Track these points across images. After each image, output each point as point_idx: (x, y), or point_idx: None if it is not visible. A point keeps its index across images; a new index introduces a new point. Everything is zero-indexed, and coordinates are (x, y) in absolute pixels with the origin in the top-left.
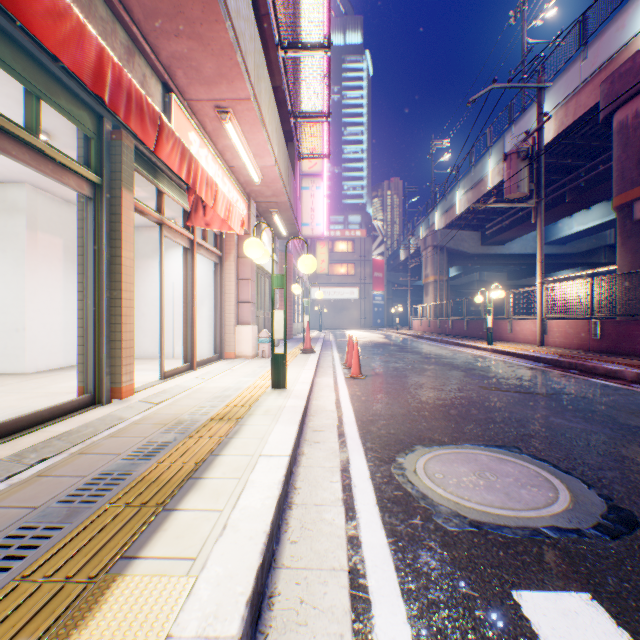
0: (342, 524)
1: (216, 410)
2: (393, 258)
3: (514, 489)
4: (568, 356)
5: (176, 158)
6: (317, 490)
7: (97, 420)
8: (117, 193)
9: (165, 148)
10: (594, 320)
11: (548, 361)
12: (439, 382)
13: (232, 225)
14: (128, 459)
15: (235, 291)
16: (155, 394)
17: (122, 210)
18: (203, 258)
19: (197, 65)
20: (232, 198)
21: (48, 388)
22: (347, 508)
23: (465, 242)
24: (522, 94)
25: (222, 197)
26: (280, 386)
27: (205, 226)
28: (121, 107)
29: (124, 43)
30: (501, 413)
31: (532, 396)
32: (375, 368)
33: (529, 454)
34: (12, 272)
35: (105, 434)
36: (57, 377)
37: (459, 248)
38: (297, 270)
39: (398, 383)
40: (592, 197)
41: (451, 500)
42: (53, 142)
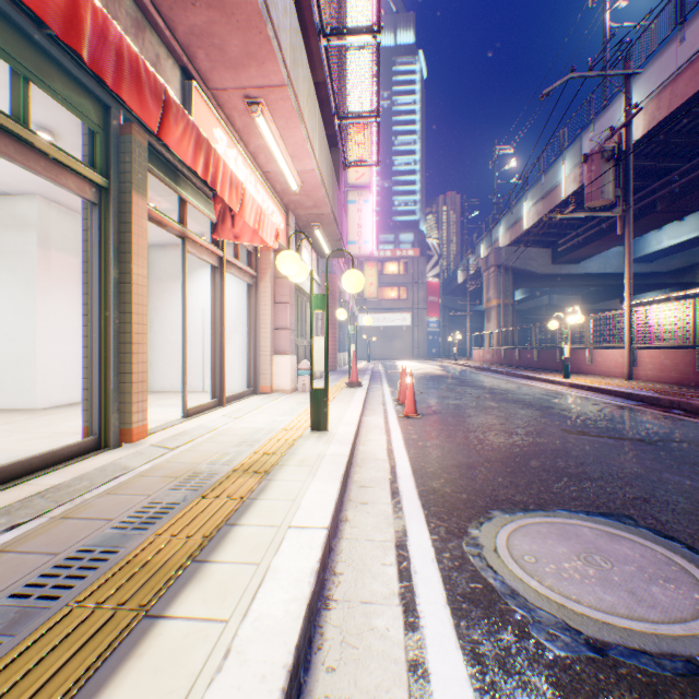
0: (400, 638)
1: (241, 458)
2: (450, 280)
3: (641, 585)
4: (667, 392)
5: (189, 147)
6: (364, 578)
7: (96, 470)
8: (127, 198)
9: (173, 132)
10: (698, 349)
11: (642, 398)
12: (511, 423)
13: (264, 236)
14: (119, 528)
15: (271, 316)
16: (172, 436)
17: (132, 218)
18: (236, 279)
19: (220, 43)
20: (267, 209)
21: (55, 427)
22: (406, 609)
23: (533, 261)
24: (603, 87)
25: (251, 201)
26: (320, 428)
27: (233, 239)
28: (107, 69)
29: (131, 14)
30: (597, 466)
31: (632, 443)
32: (432, 405)
33: (649, 528)
34: (22, 295)
35: (101, 490)
36: (70, 413)
37: (526, 268)
38: (342, 294)
39: (461, 424)
40: (688, 205)
41: (553, 601)
42: (59, 143)
